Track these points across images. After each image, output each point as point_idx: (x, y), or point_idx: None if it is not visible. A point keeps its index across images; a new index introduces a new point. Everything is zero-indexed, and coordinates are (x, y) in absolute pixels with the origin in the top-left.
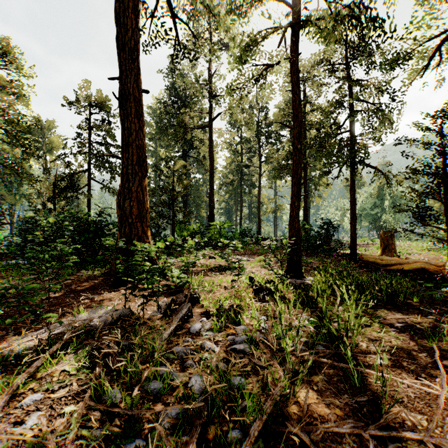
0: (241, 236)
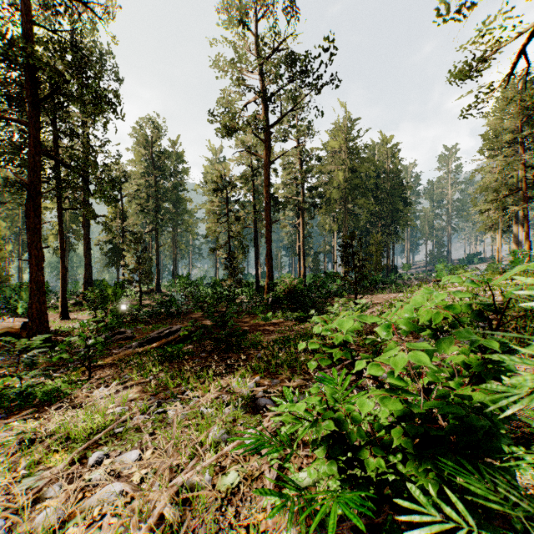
0: None
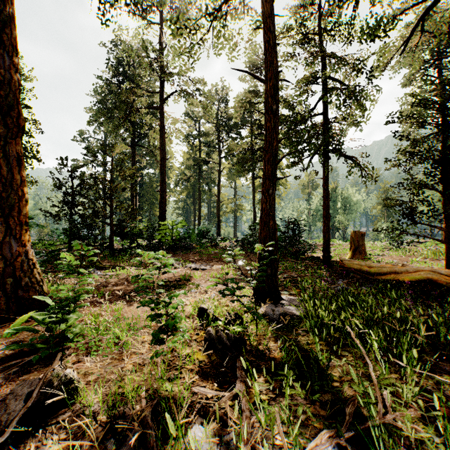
0: (199, 237)
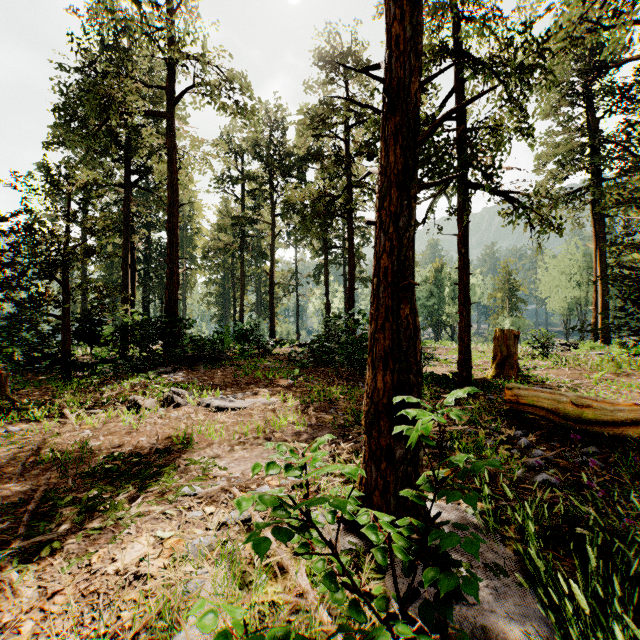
0: (238, 340)
